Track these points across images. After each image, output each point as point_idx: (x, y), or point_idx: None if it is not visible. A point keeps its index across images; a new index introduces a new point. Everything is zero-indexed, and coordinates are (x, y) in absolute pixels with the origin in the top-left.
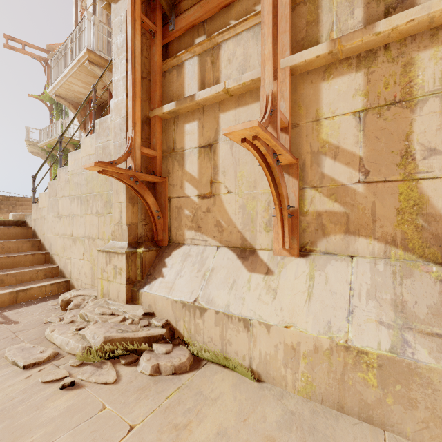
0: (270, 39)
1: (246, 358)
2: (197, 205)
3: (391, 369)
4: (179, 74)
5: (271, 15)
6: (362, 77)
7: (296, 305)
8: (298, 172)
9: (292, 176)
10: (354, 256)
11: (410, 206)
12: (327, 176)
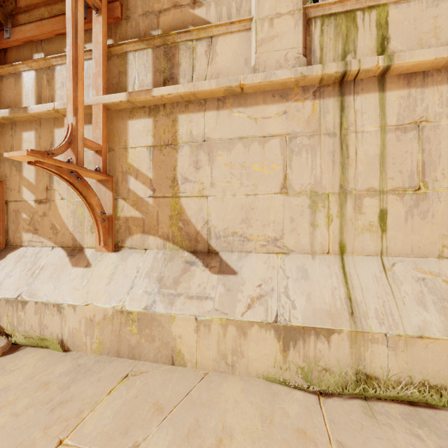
0: (71, 84)
1: (59, 336)
2: (34, 209)
3: (144, 320)
4: (17, 83)
5: (72, 65)
6: (152, 122)
7: (99, 288)
8: (113, 186)
9: (109, 189)
10: (147, 249)
11: (176, 214)
12: (132, 191)
